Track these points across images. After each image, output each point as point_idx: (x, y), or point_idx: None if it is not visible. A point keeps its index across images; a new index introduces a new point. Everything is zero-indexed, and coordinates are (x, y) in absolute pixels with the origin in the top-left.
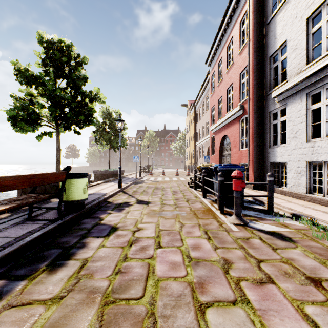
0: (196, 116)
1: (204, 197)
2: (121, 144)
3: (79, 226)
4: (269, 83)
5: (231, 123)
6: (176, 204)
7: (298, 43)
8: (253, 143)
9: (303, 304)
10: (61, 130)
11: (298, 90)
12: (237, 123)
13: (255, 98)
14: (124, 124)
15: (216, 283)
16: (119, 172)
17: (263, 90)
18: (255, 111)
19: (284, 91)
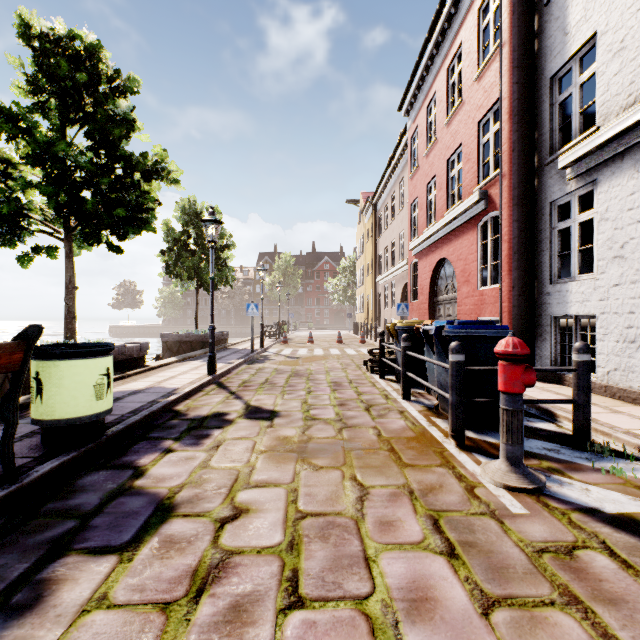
0: (377, 222)
1: (405, 397)
2: (222, 278)
3: (61, 503)
4: (549, 137)
5: (457, 231)
6: (342, 419)
7: (627, 34)
8: (513, 273)
9: None
10: (82, 245)
11: (628, 146)
12: (472, 230)
13: (517, 173)
14: (228, 236)
15: None
16: (210, 340)
17: (534, 156)
18: (517, 203)
19: (592, 150)
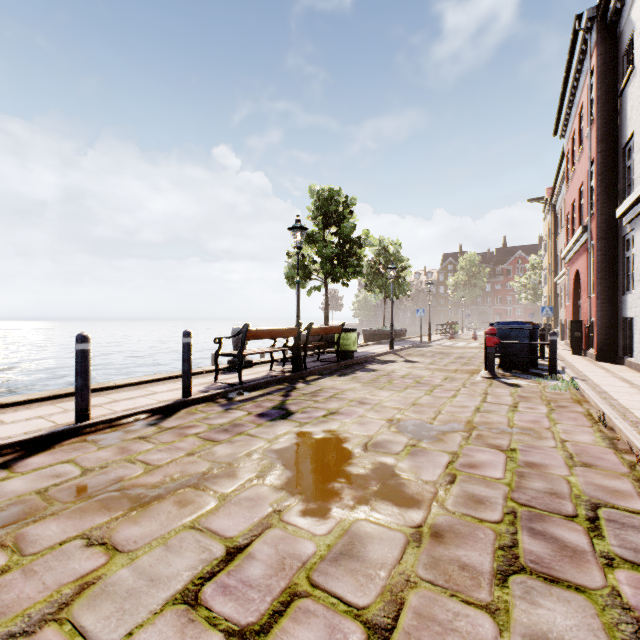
0: (556, 222)
1: None
2: (401, 290)
3: (350, 367)
4: (621, 191)
5: (581, 250)
6: (445, 365)
7: None
8: (597, 287)
9: (461, 394)
10: (328, 282)
11: (638, 213)
12: (585, 251)
13: (601, 216)
14: (405, 260)
15: (422, 387)
16: (391, 331)
17: (617, 201)
18: (601, 237)
19: (626, 211)
